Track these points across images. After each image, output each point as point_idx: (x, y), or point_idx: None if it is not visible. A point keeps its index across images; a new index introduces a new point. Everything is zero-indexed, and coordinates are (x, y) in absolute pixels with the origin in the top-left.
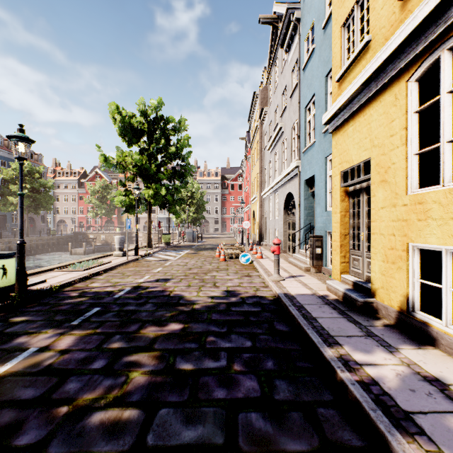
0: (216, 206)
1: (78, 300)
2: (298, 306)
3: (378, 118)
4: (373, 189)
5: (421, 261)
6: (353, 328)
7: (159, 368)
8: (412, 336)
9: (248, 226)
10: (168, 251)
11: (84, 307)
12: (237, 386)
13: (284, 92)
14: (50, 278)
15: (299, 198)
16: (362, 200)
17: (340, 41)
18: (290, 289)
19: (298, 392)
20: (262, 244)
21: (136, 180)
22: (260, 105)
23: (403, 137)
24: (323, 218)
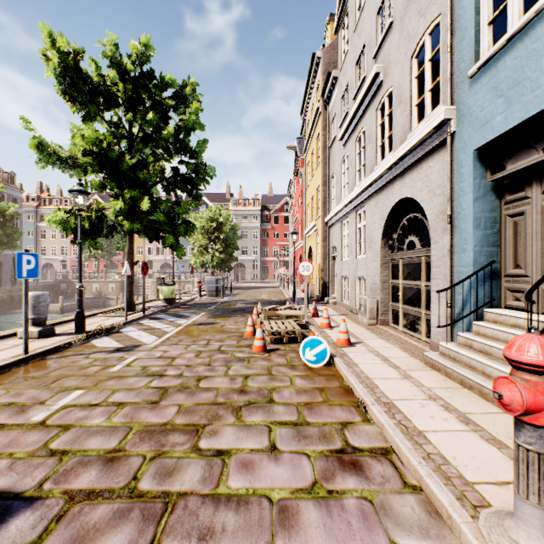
0: (255, 245)
1: None
2: None
3: None
4: None
5: None
6: None
7: None
8: None
9: (309, 271)
10: (161, 318)
11: None
12: None
13: (382, 5)
14: None
15: (449, 201)
16: None
17: None
18: None
19: None
20: (327, 301)
21: (106, 188)
22: (323, 74)
23: None
24: None
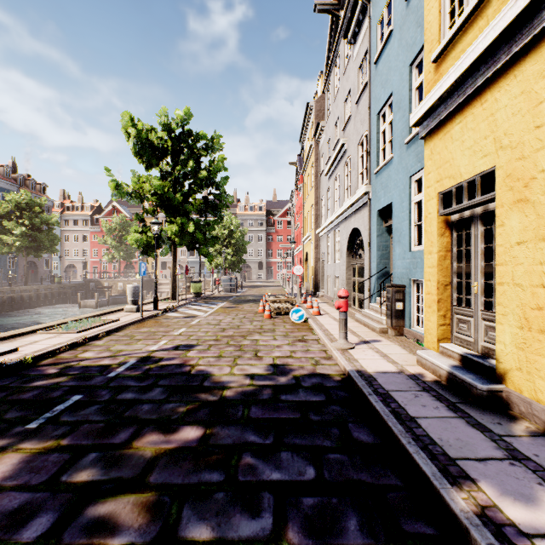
0: (260, 247)
1: (54, 381)
2: (382, 394)
3: (510, 103)
4: (500, 214)
5: None
6: (482, 440)
7: (147, 537)
8: None
9: (301, 272)
10: (198, 304)
11: (58, 394)
12: None
13: (347, 98)
14: (27, 345)
15: (369, 235)
16: (474, 233)
17: (439, 2)
18: (365, 364)
19: None
20: (317, 295)
21: (157, 213)
22: (316, 119)
23: None
24: (406, 261)
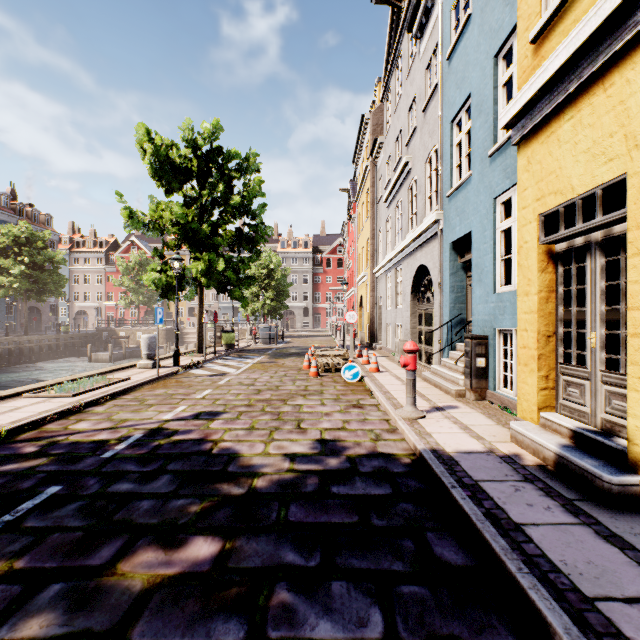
0: (306, 290)
1: (29, 465)
2: (469, 485)
3: None
4: (635, 239)
5: None
6: (625, 563)
7: None
8: None
9: (355, 319)
10: (230, 359)
11: (29, 485)
12: None
13: (411, 106)
14: (5, 412)
15: (440, 273)
16: (591, 267)
17: None
18: (441, 440)
19: None
20: (374, 347)
21: (180, 247)
22: (372, 134)
23: None
24: (490, 305)
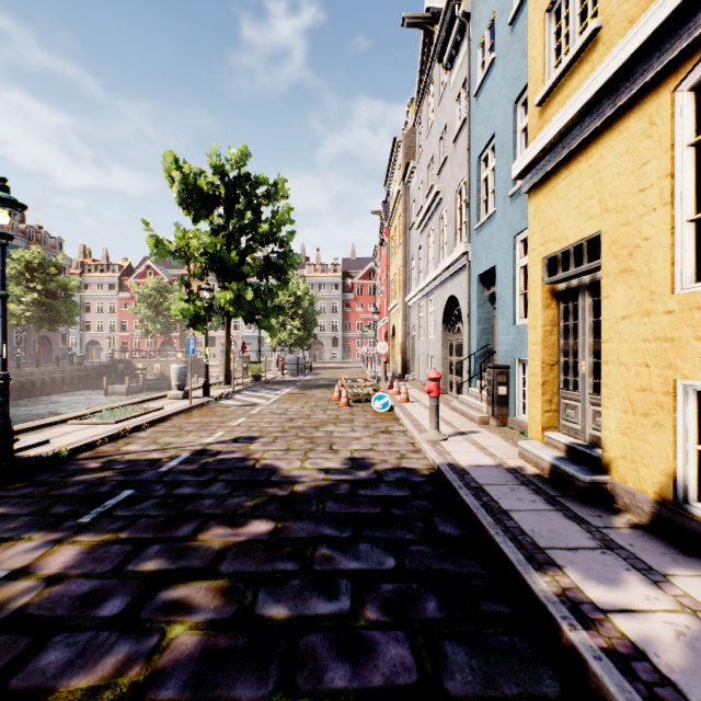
0: (335, 319)
1: (99, 476)
2: (474, 487)
3: (615, 161)
4: (605, 285)
5: (699, 412)
6: (577, 531)
7: (225, 615)
8: (686, 549)
9: (386, 349)
10: (258, 390)
11: (106, 489)
12: (371, 658)
13: (443, 135)
14: (58, 436)
15: (468, 305)
16: (582, 306)
17: (543, 37)
18: (458, 457)
19: (490, 672)
20: (407, 379)
21: (206, 276)
22: (404, 158)
23: (666, 191)
24: (511, 336)
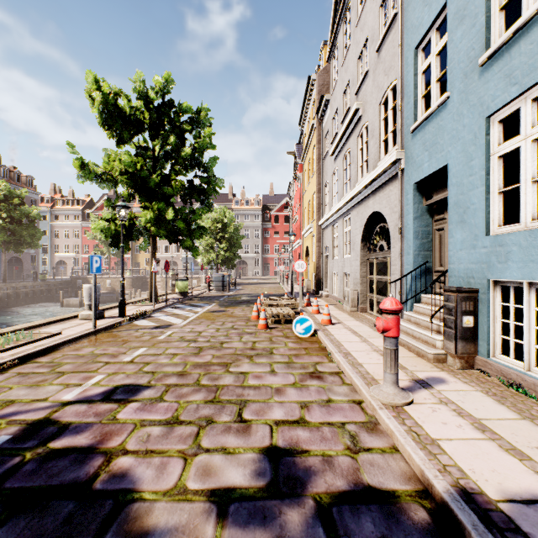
0: (257, 243)
1: None
2: None
3: None
4: None
5: None
6: None
7: None
8: None
9: (303, 268)
10: (180, 307)
11: None
12: None
13: (361, 53)
14: None
15: (400, 218)
16: None
17: None
18: (463, 460)
19: None
20: (321, 295)
21: (133, 199)
22: (318, 94)
23: None
24: (480, 251)
